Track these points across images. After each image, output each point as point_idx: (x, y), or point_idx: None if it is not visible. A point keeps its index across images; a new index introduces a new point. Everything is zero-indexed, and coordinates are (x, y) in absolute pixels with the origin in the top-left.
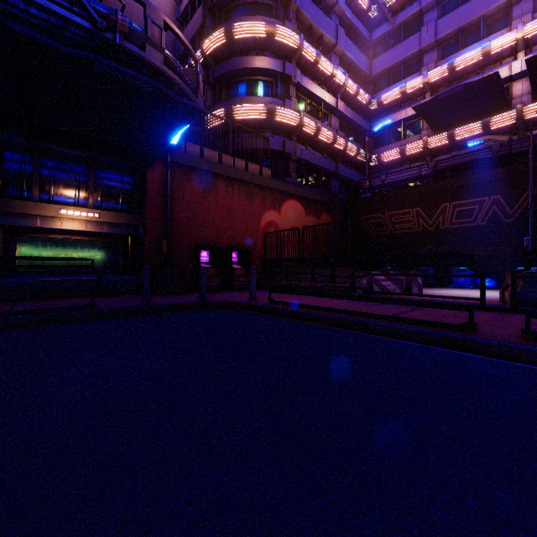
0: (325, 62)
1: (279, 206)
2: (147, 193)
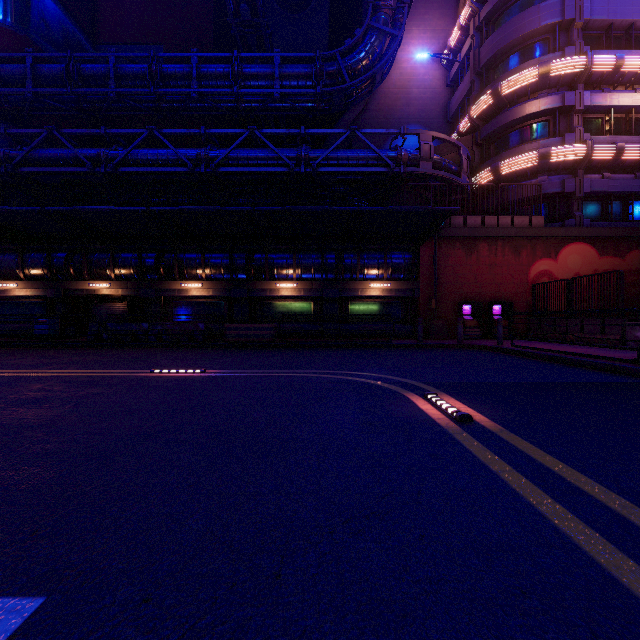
0: (633, 61)
1: (555, 253)
2: (420, 264)
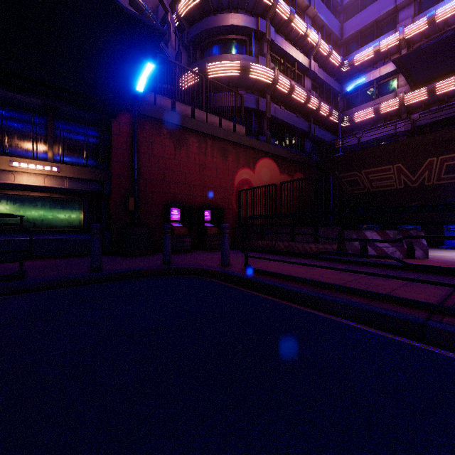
0: (298, 21)
1: (253, 164)
2: (112, 146)
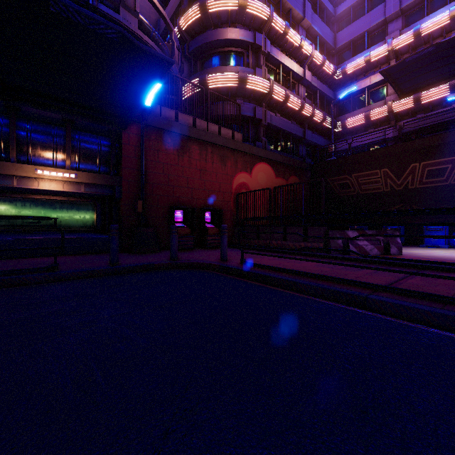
0: (293, 33)
1: (250, 169)
2: (123, 155)
